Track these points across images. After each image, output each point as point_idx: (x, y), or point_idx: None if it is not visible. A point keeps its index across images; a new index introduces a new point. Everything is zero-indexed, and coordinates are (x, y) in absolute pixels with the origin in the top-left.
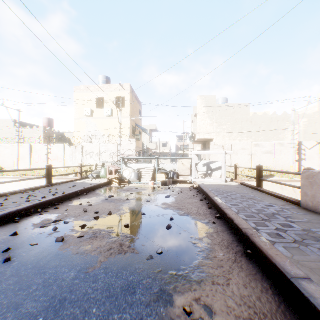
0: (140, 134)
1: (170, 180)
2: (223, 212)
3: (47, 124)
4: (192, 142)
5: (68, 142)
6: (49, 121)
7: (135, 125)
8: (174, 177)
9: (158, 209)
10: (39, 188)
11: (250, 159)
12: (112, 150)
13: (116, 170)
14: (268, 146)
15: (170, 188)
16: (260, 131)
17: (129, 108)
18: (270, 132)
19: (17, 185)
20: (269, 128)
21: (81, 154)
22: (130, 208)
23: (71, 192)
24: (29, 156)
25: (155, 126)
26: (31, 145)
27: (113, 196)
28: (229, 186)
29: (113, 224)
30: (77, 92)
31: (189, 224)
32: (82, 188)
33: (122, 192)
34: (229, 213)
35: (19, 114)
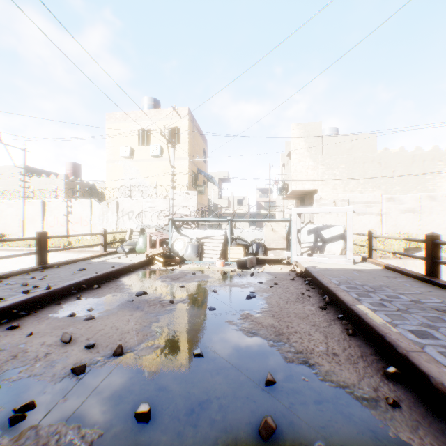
0: (204, 184)
1: (253, 259)
2: (408, 362)
3: (71, 172)
4: (283, 196)
5: (101, 198)
6: (74, 167)
7: (196, 170)
8: (258, 252)
9: (232, 334)
10: (16, 274)
11: (379, 222)
12: (161, 208)
13: (162, 239)
14: (409, 200)
15: (254, 274)
16: (393, 177)
17: (187, 145)
18: (411, 179)
19: (19, 261)
20: (408, 172)
21: (115, 214)
22: (170, 329)
23: (66, 284)
24: (41, 218)
25: (227, 174)
26: (44, 201)
27: (145, 292)
28: (367, 273)
29: (111, 397)
30: (110, 122)
31: (324, 408)
32: (92, 275)
33: (165, 283)
34: (436, 373)
35: (25, 155)
